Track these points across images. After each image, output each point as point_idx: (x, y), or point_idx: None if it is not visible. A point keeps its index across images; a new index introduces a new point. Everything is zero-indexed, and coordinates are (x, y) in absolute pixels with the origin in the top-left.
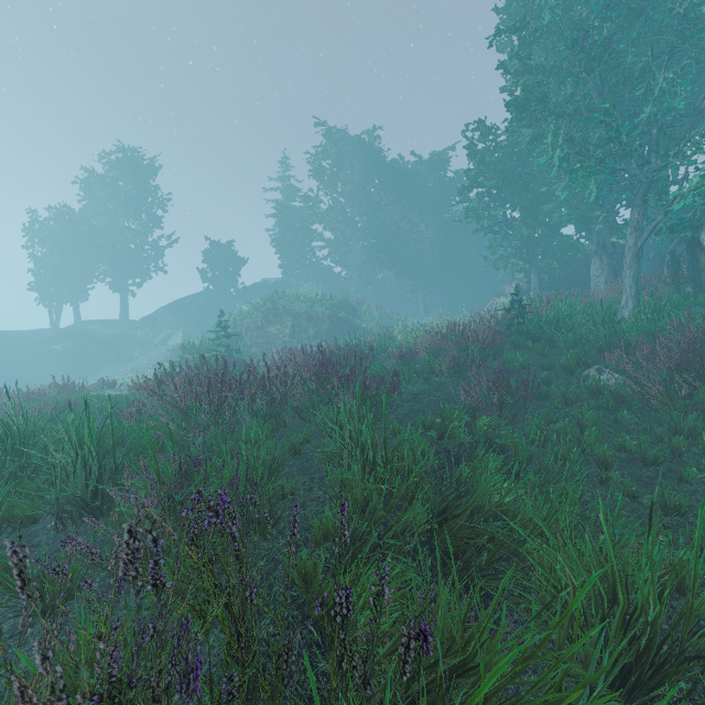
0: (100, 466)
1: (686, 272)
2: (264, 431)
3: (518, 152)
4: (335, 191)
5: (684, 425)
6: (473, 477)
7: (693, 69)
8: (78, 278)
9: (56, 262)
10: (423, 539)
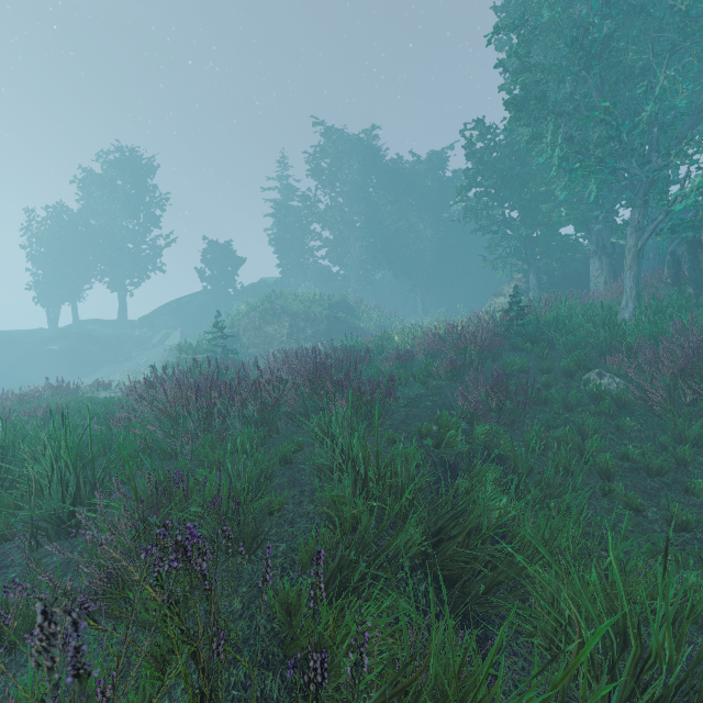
0: (78, 481)
1: (687, 273)
2: (255, 439)
3: (516, 151)
4: (333, 190)
5: (689, 433)
6: (470, 495)
7: (694, 67)
8: (76, 277)
9: (54, 262)
10: (417, 561)
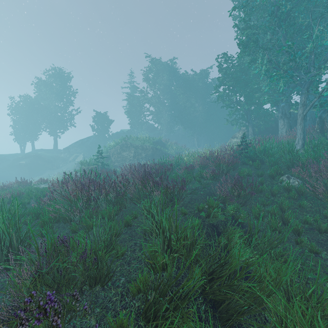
0: (10, 240)
1: (327, 126)
2: (112, 212)
3: (243, 68)
4: (155, 88)
5: None
6: (229, 252)
7: None
8: (34, 129)
9: (23, 122)
10: (199, 289)
